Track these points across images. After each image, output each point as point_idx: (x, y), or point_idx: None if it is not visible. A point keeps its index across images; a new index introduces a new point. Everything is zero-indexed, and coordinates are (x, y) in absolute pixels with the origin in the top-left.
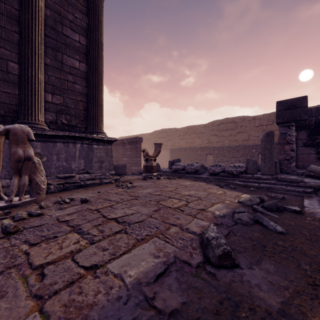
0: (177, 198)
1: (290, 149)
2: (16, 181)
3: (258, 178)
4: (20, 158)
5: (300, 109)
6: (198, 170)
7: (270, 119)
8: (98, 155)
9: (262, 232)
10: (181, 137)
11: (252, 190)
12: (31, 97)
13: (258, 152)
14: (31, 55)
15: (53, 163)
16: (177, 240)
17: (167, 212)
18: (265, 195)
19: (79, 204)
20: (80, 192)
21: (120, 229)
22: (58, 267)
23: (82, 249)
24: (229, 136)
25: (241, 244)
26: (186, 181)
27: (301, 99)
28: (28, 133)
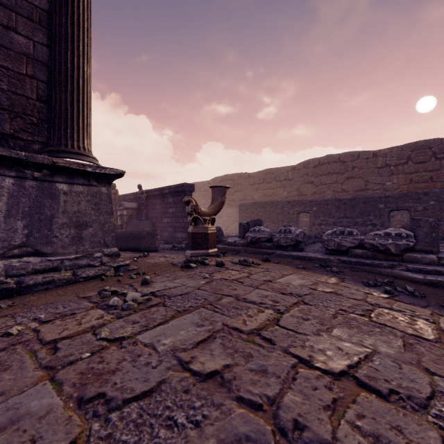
0: None
1: None
2: None
3: None
4: None
5: None
6: (299, 242)
7: (403, 155)
8: (70, 209)
9: None
10: (256, 186)
11: None
12: None
13: (390, 209)
14: None
15: None
16: None
17: None
18: None
19: None
20: None
21: None
22: None
23: None
24: (333, 183)
25: None
26: (286, 271)
27: None
28: None
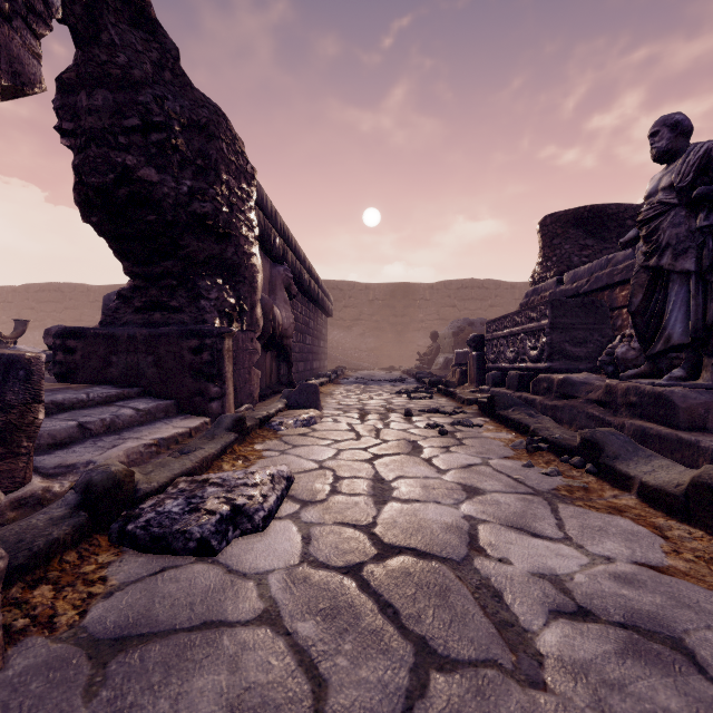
0: None
1: None
2: None
3: None
4: None
5: None
6: None
7: None
8: None
9: None
10: (100, 304)
11: None
12: None
13: None
14: None
15: None
16: None
17: None
18: None
19: None
20: None
21: None
22: None
23: None
24: None
25: None
26: None
27: None
28: None
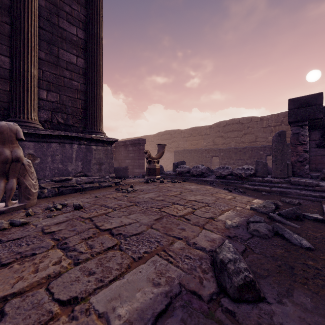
0: (182, 204)
1: (304, 150)
2: (2, 185)
3: (269, 181)
4: (6, 159)
5: (315, 107)
6: (203, 173)
7: (279, 120)
8: (97, 157)
9: (285, 247)
10: (186, 138)
11: (263, 194)
12: (23, 93)
13: (266, 154)
14: (23, 48)
15: (48, 165)
16: (182, 260)
17: (170, 222)
18: (278, 200)
19: (72, 211)
20: (76, 196)
21: (114, 243)
22: (25, 301)
23: (62, 273)
24: (236, 137)
25: (263, 265)
26: (192, 184)
27: (316, 96)
28: (16, 131)
